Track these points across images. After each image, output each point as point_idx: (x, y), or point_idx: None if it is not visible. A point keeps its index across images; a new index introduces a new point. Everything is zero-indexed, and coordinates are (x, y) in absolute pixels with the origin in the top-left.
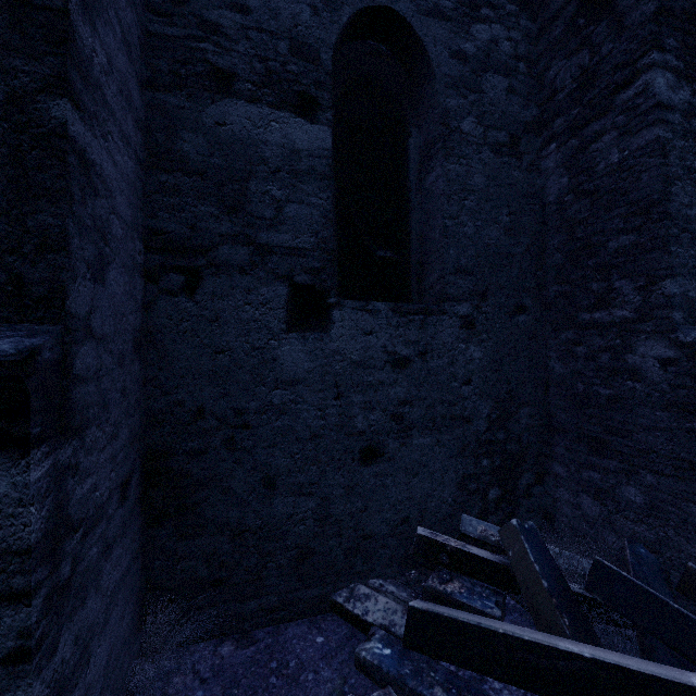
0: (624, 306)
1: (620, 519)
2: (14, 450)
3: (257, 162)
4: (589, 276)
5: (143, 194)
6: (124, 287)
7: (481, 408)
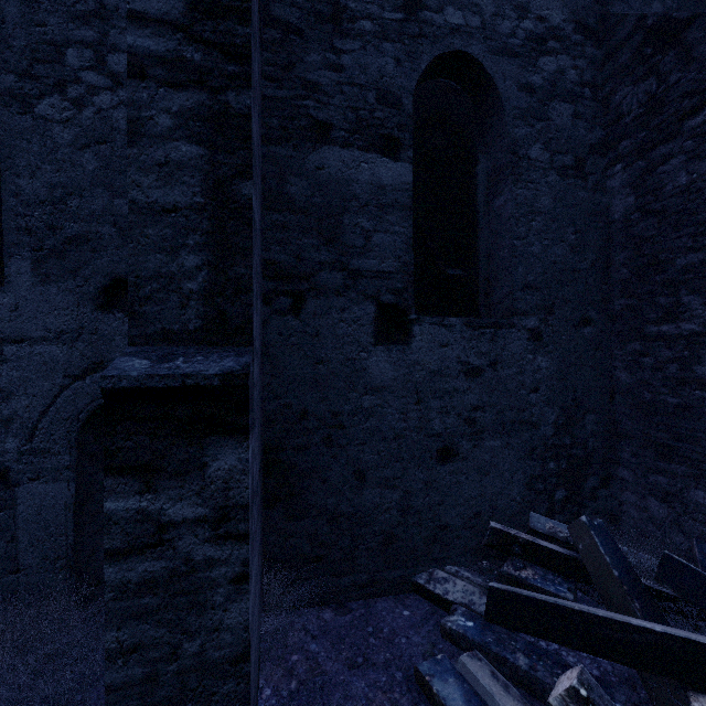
0: (693, 320)
1: (688, 520)
2: (240, 436)
3: (349, 199)
4: (657, 291)
5: (261, 232)
6: (259, 312)
7: (547, 414)
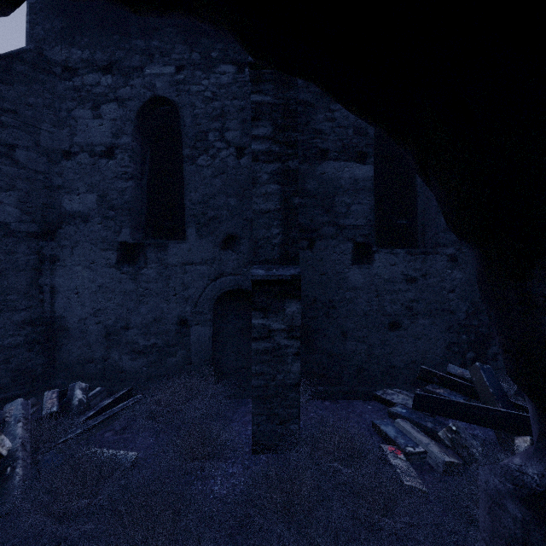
0: None
1: None
2: (297, 299)
3: (338, 188)
4: None
5: None
6: None
7: (461, 306)
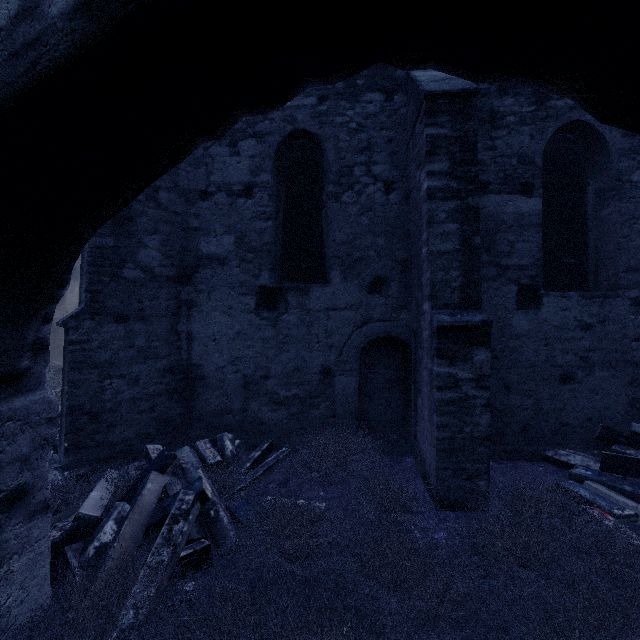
0: None
1: None
2: (486, 346)
3: (500, 224)
4: None
5: None
6: None
7: None
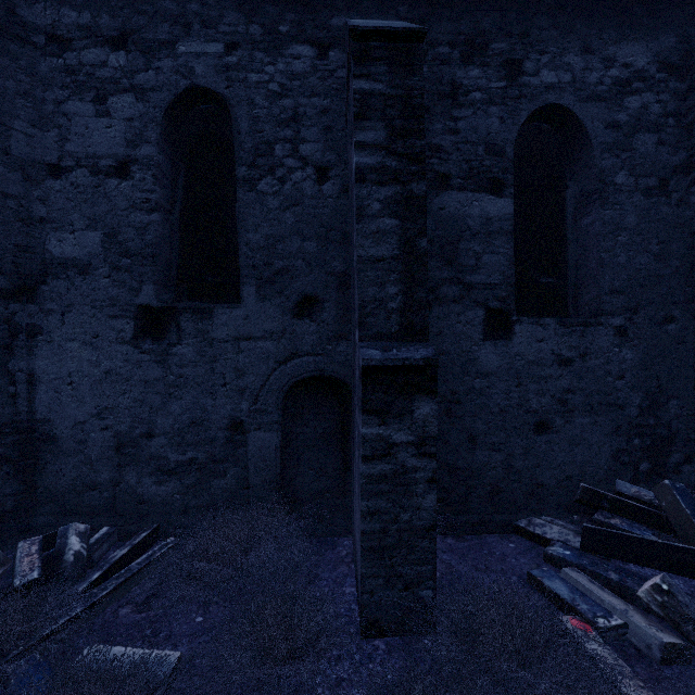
0: None
1: None
2: (432, 395)
3: (464, 230)
4: None
5: None
6: None
7: (632, 398)
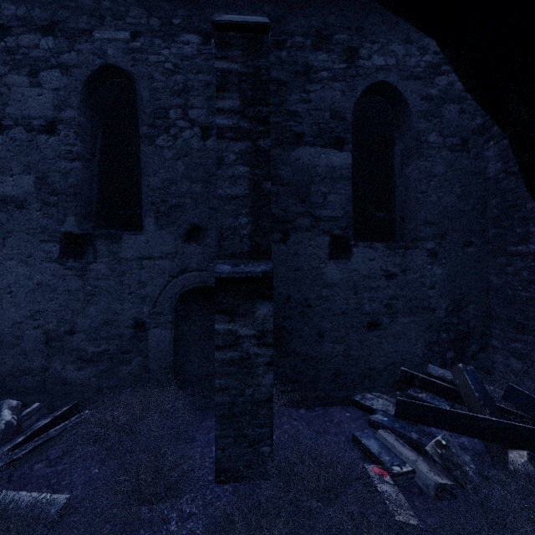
0: None
1: (534, 371)
2: (269, 300)
3: (314, 176)
4: (515, 224)
5: None
6: None
7: (441, 303)
